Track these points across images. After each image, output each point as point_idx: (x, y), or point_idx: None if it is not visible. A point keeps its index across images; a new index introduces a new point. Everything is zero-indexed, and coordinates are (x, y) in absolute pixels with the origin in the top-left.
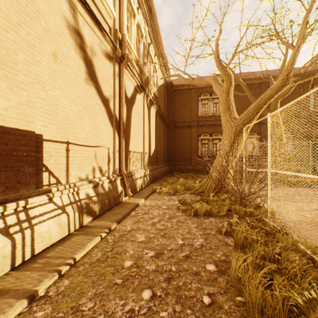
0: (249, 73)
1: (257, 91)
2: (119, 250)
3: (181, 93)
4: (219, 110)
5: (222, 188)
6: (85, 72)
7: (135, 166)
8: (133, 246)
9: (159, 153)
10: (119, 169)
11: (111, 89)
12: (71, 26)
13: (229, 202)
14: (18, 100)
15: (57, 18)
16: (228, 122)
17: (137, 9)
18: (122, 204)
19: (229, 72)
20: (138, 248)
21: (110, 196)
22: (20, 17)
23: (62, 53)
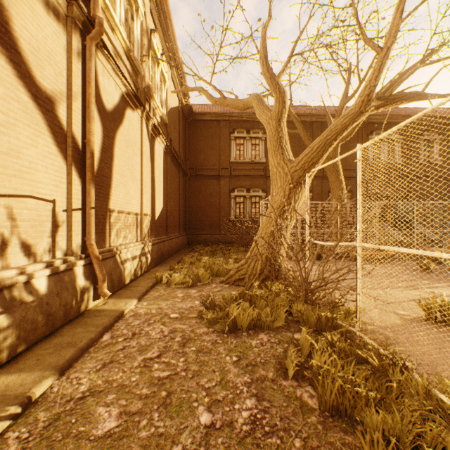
0: (298, 107)
1: (309, 132)
2: None
3: (206, 125)
4: (259, 154)
5: (272, 271)
6: None
7: (124, 238)
8: None
9: (171, 215)
10: (83, 245)
11: (60, 80)
12: None
13: (288, 299)
14: None
15: None
16: (281, 167)
17: None
18: (87, 317)
19: (282, 86)
20: None
21: (50, 306)
22: None
23: None
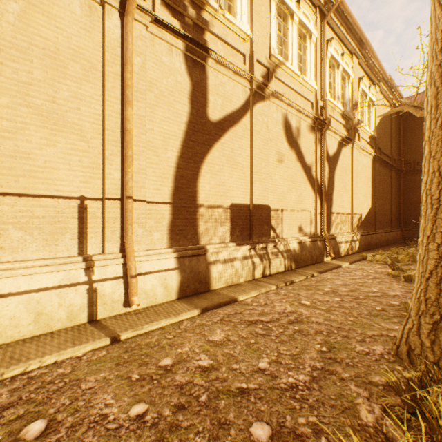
0: None
1: None
2: (320, 284)
3: None
4: None
5: None
6: (292, 154)
7: (339, 229)
8: (331, 285)
9: (380, 213)
10: (320, 231)
11: (312, 157)
12: (284, 126)
13: None
14: (262, 189)
15: (277, 127)
16: None
17: (341, 57)
18: (324, 263)
19: None
20: (335, 286)
21: (311, 253)
22: (262, 143)
23: (279, 149)
